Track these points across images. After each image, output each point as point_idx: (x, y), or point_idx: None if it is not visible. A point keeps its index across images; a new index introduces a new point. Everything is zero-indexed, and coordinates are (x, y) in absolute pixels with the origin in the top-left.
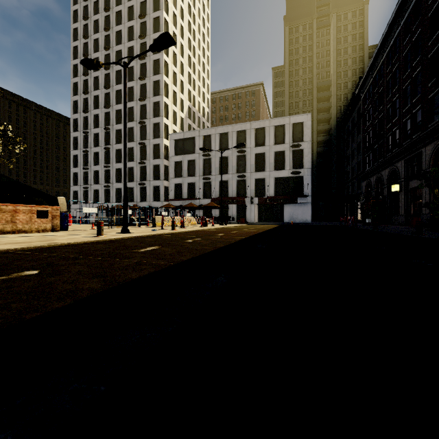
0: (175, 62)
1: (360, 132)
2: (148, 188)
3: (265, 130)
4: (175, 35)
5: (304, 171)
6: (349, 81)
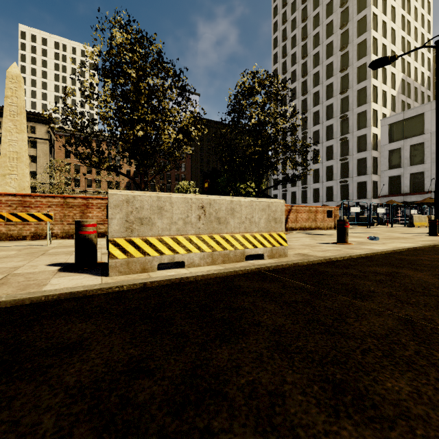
0: (385, 33)
1: None
2: (350, 185)
3: None
4: (385, 0)
5: None
6: None
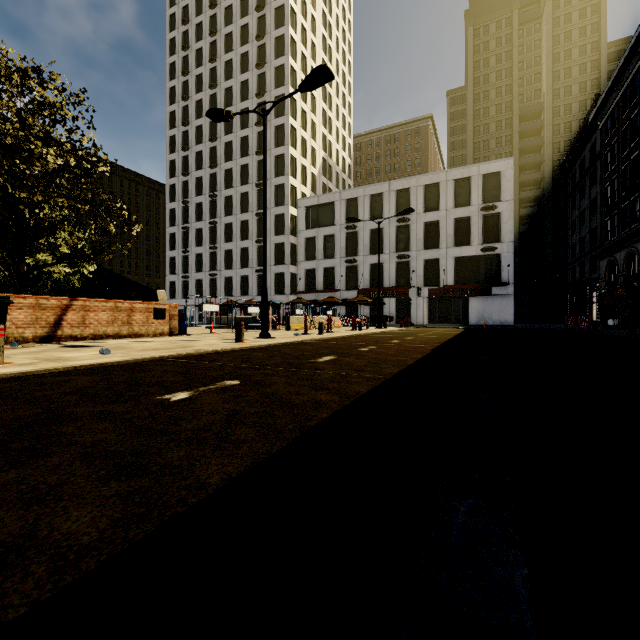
0: (305, 97)
1: (595, 181)
2: (268, 276)
3: (440, 187)
4: (305, 58)
5: (503, 247)
6: (574, 101)
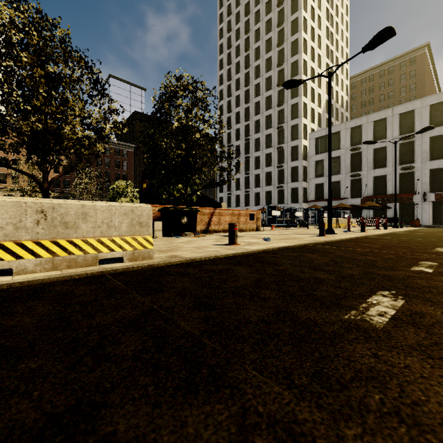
0: (313, 57)
1: None
2: (286, 190)
3: None
4: (313, 29)
5: None
6: None
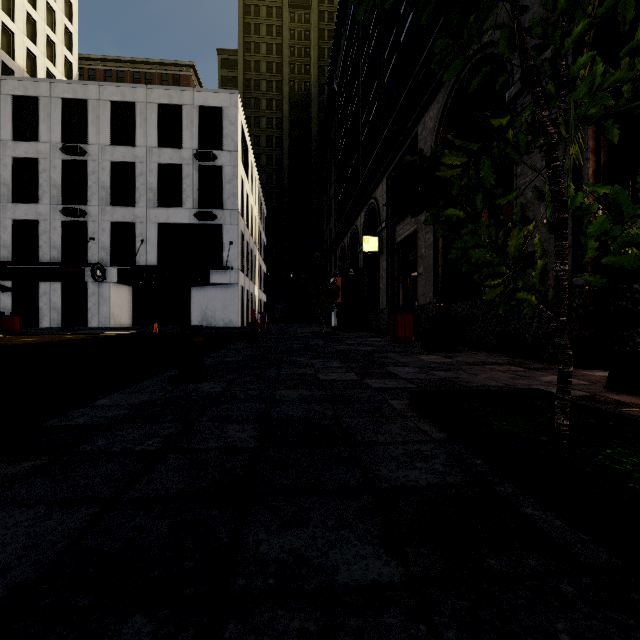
0: None
1: None
2: None
3: (137, 110)
4: None
5: (225, 215)
6: None
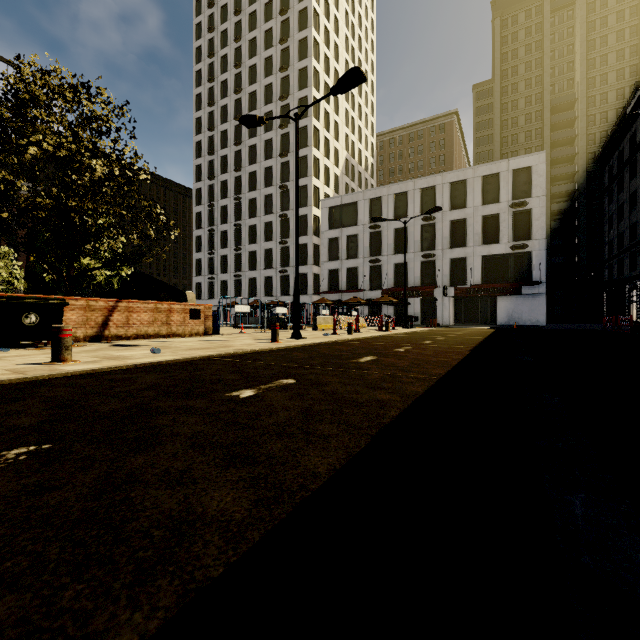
0: (328, 98)
1: (636, 173)
2: (291, 276)
3: (467, 184)
4: (328, 59)
5: (534, 244)
6: (611, 90)
